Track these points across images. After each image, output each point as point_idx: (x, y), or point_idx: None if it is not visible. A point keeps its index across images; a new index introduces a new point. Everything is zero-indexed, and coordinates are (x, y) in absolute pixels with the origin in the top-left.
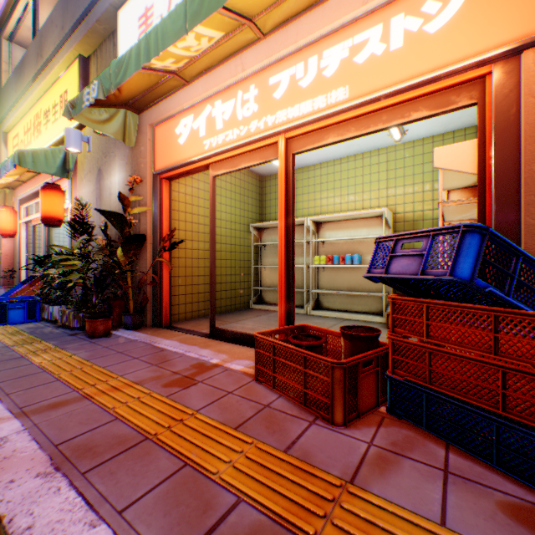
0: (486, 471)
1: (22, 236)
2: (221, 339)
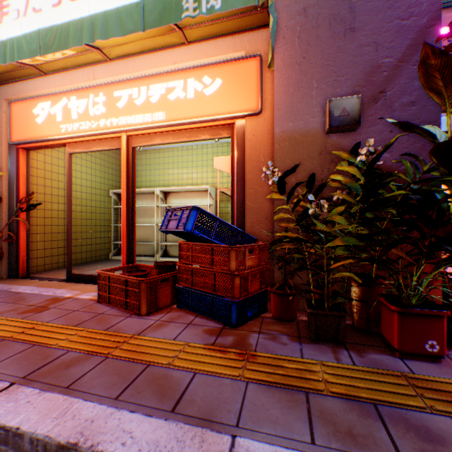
0: (208, 321)
1: None
2: (77, 282)
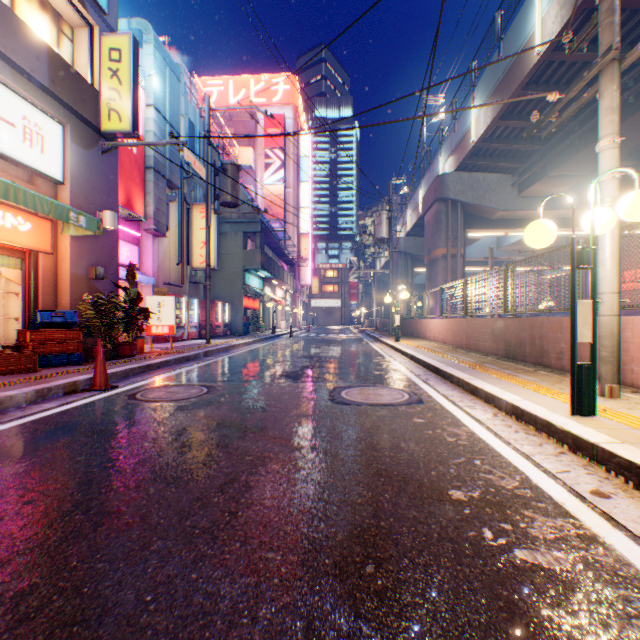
0: (69, 366)
1: None
2: None
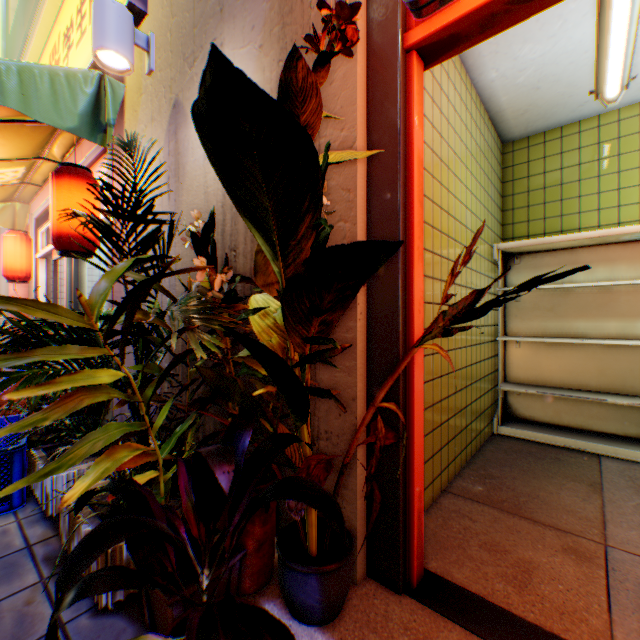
0: None
1: (40, 281)
2: None
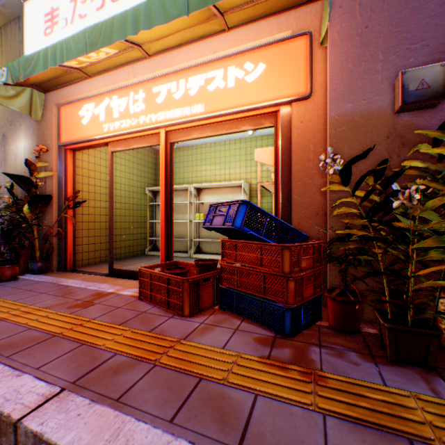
0: (256, 327)
1: None
2: (118, 277)
